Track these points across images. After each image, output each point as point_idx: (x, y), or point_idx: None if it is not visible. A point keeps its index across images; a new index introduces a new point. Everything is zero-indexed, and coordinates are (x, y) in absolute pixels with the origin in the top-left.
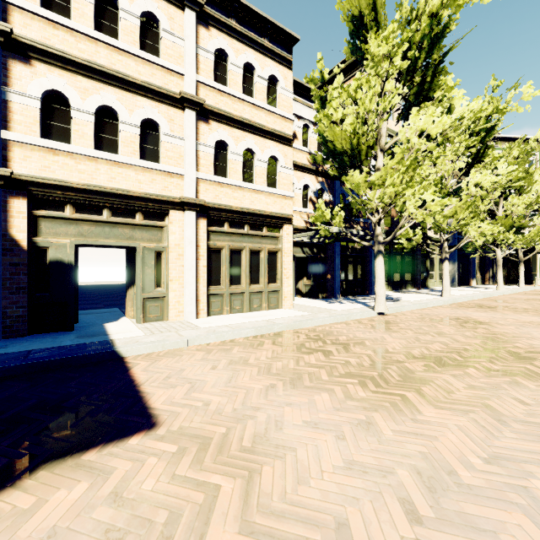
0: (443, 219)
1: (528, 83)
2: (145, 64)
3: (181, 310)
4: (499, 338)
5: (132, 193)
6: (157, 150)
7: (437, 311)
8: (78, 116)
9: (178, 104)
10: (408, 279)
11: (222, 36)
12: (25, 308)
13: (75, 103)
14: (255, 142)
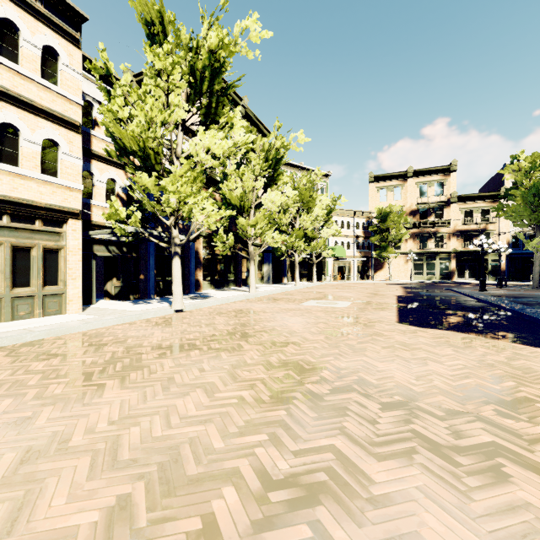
0: (245, 227)
1: (301, 131)
2: None
3: None
4: (249, 323)
5: None
6: None
7: (232, 305)
8: None
9: None
10: (231, 278)
11: None
12: None
13: None
14: (20, 117)
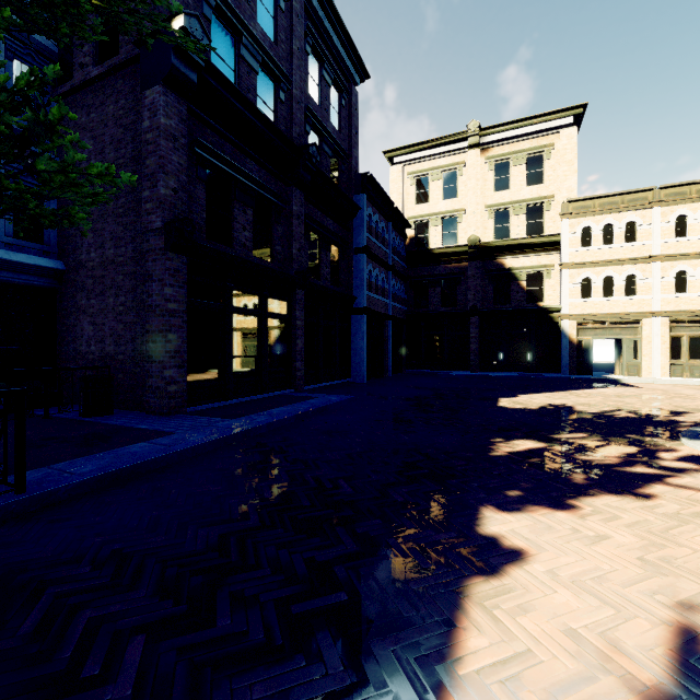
0: None
1: None
2: (627, 248)
3: (650, 372)
4: None
5: (620, 314)
6: (634, 288)
7: None
8: (595, 285)
9: (648, 261)
10: None
11: (681, 207)
12: (575, 364)
13: (594, 280)
14: None
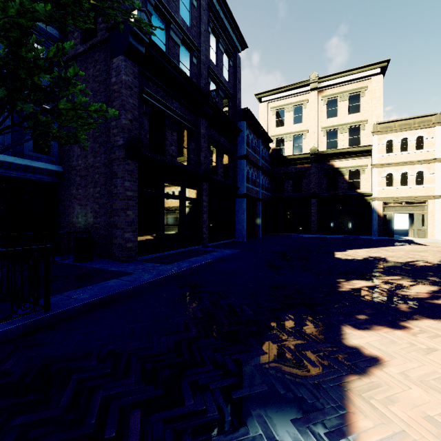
0: None
1: None
2: (417, 153)
3: (433, 235)
4: None
5: (413, 197)
6: (422, 180)
7: None
8: (395, 178)
9: (431, 162)
10: None
11: None
12: (382, 230)
13: (394, 174)
14: None
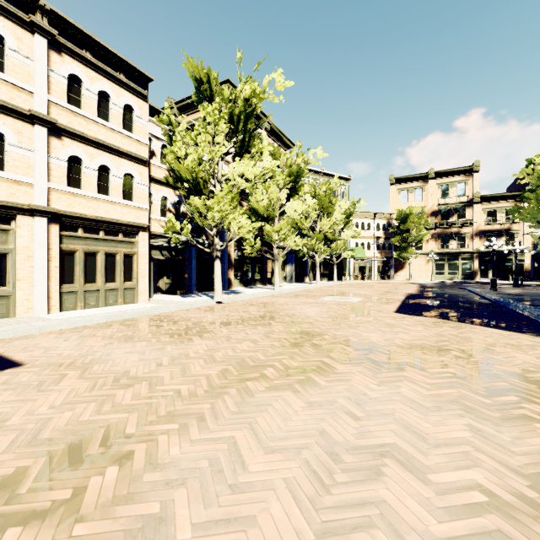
0: (271, 233)
1: (320, 148)
2: None
3: (31, 307)
4: (275, 311)
5: None
6: (2, 158)
7: (260, 299)
8: None
9: (27, 118)
10: (258, 277)
11: (76, 64)
12: None
13: None
14: (110, 160)
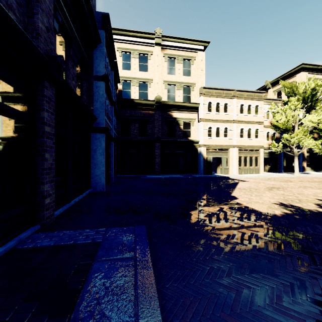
0: None
1: None
2: (225, 115)
3: (232, 172)
4: None
5: (223, 145)
6: (226, 134)
7: None
8: (213, 131)
9: (232, 122)
10: None
11: (242, 100)
12: (205, 169)
13: (213, 128)
14: (251, 126)
